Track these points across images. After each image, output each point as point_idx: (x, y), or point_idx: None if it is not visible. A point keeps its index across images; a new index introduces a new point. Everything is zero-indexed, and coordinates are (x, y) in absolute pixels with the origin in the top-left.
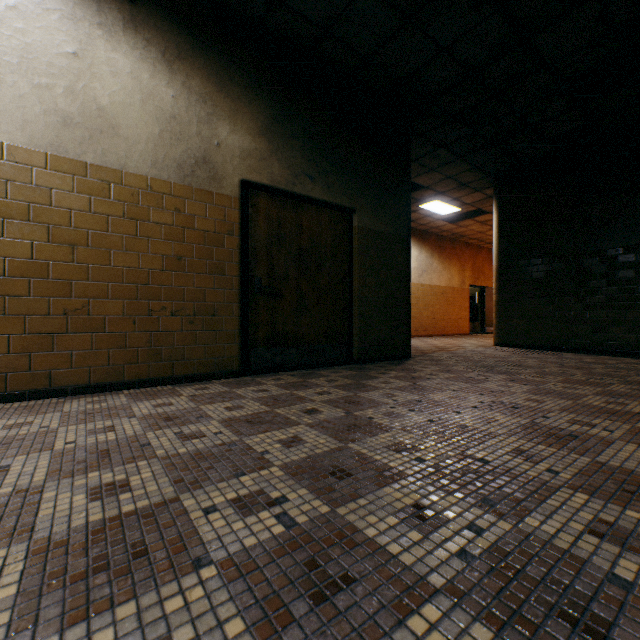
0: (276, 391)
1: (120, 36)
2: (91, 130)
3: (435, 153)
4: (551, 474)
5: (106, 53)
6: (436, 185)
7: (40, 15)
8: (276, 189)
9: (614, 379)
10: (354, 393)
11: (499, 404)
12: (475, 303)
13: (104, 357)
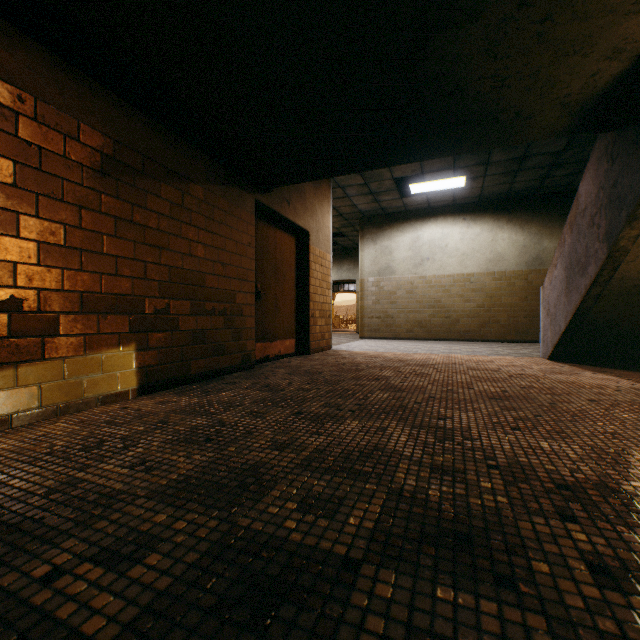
0: None
1: (504, 227)
2: (496, 261)
3: None
4: None
5: (500, 235)
6: None
7: (482, 234)
8: None
9: None
10: None
11: None
12: None
13: (499, 331)
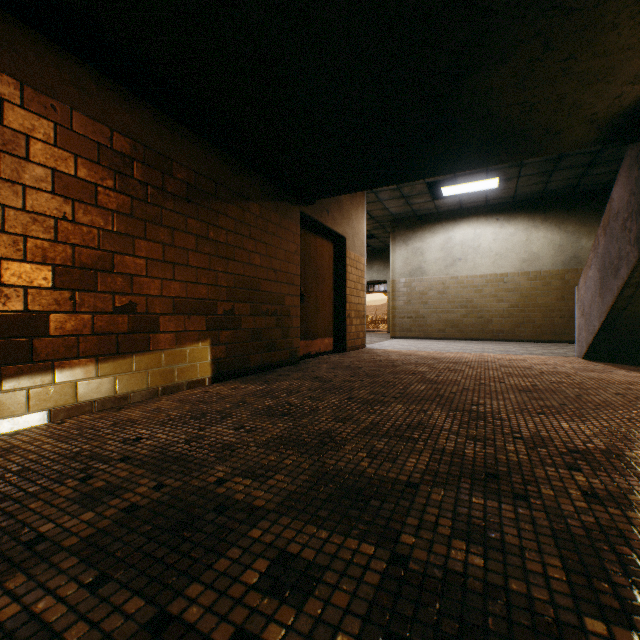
0: None
1: (539, 227)
2: (530, 261)
3: None
4: None
5: (535, 235)
6: None
7: (516, 233)
8: None
9: None
10: None
11: None
12: None
13: (534, 331)
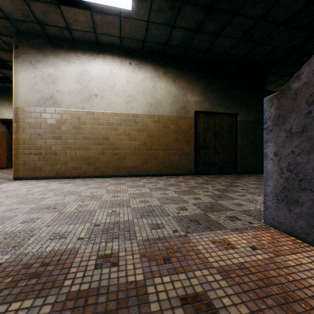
0: (207, 179)
1: (162, 78)
2: (156, 106)
3: (282, 78)
4: None
5: (159, 84)
6: None
7: (145, 80)
8: (206, 112)
9: None
10: (234, 180)
11: None
12: None
13: (158, 167)
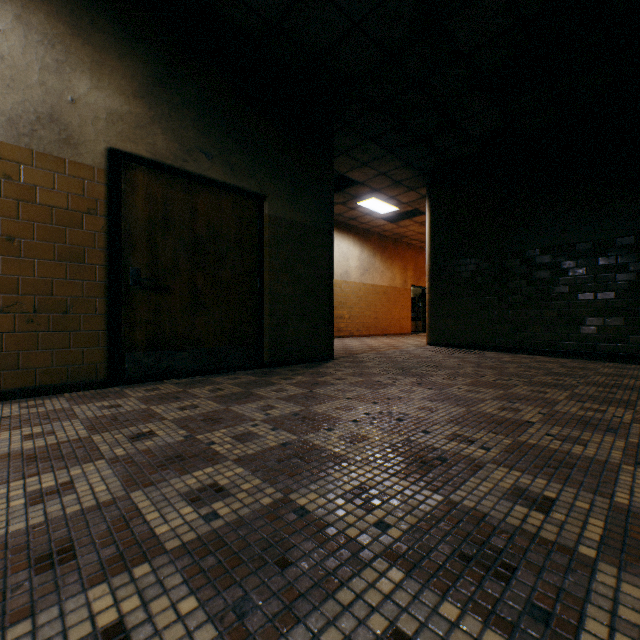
0: (131, 406)
1: None
2: None
3: (365, 146)
4: (380, 530)
5: None
6: (371, 181)
7: None
8: (160, 164)
9: (521, 380)
10: (227, 406)
11: (386, 415)
12: (418, 303)
13: None
